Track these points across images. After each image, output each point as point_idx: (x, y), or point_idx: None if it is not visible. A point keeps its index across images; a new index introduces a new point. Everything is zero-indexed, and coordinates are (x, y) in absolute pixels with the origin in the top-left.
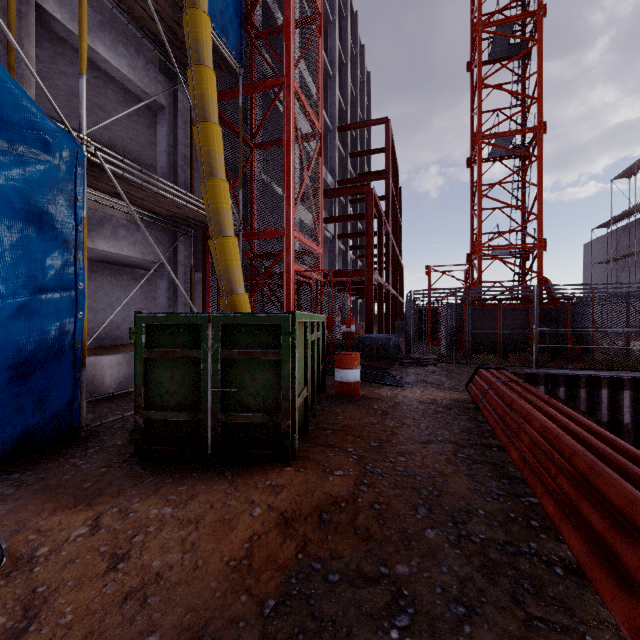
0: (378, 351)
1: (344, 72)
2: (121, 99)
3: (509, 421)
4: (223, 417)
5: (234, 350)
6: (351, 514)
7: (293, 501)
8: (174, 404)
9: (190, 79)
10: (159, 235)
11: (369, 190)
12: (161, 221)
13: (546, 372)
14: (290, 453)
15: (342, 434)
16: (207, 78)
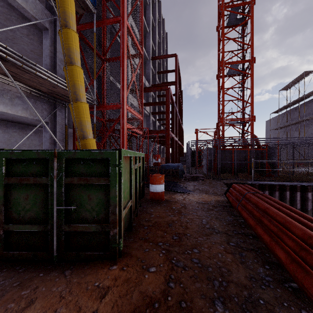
0: (172, 172)
1: (154, 30)
2: (21, 23)
3: (267, 223)
4: (66, 228)
5: (74, 177)
6: None
7: (115, 305)
8: (28, 218)
9: (56, 1)
10: (44, 105)
11: (167, 88)
12: (45, 97)
13: (259, 183)
14: (117, 253)
15: (154, 229)
16: (68, 1)
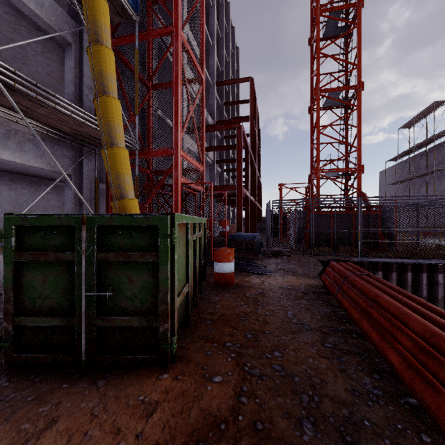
0: (246, 245)
1: (220, 44)
2: (34, 36)
3: (377, 316)
4: (98, 321)
5: (110, 252)
6: (232, 441)
7: (166, 426)
8: (47, 309)
9: (84, 6)
10: (66, 151)
11: (239, 126)
12: (68, 139)
13: (368, 260)
14: (168, 356)
15: (220, 325)
16: (100, 6)
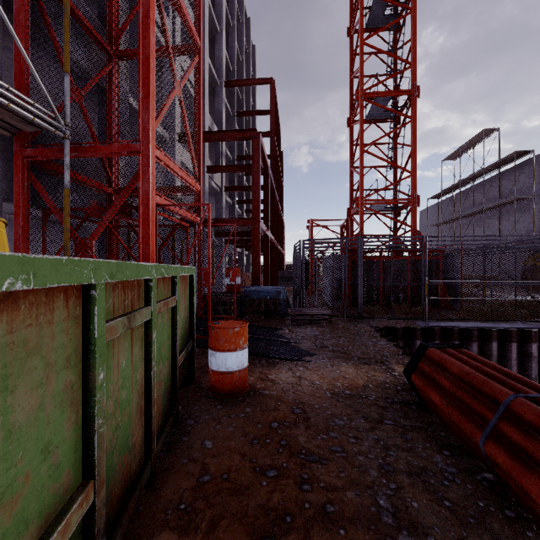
0: (266, 306)
1: (231, 34)
2: None
3: None
4: None
5: None
6: None
7: None
8: None
9: None
10: None
11: (256, 136)
12: None
13: (439, 325)
14: None
15: None
16: None
